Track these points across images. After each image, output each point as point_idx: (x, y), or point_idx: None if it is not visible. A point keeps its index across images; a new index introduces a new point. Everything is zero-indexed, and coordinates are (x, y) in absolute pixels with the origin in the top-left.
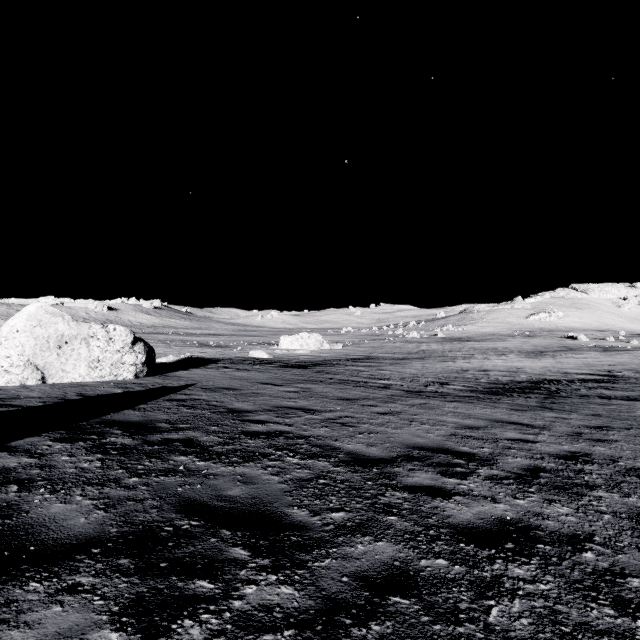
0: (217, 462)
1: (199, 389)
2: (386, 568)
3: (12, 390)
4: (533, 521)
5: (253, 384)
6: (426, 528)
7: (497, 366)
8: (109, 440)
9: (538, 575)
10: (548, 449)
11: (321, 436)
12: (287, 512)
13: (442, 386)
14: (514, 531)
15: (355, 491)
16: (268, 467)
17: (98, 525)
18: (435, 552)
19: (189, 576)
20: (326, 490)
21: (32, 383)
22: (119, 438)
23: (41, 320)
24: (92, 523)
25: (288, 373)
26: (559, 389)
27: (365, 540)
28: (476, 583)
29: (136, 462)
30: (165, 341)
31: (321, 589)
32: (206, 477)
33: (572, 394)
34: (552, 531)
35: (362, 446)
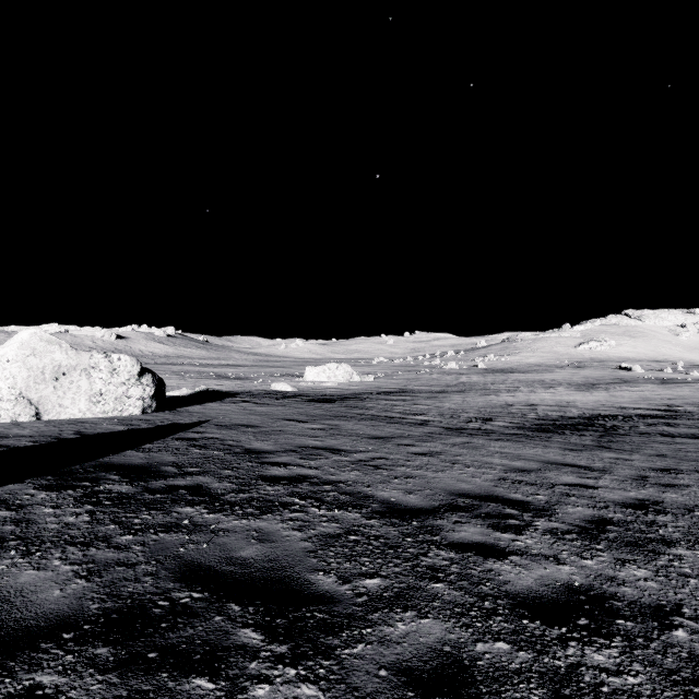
0: (229, 514)
1: (213, 426)
2: (434, 656)
3: (1, 428)
4: (607, 588)
5: (275, 420)
6: (480, 599)
7: (545, 400)
8: (103, 487)
9: (623, 663)
10: (612, 496)
11: (351, 481)
12: (311, 579)
13: (485, 422)
14: (586, 601)
15: (392, 550)
16: (289, 520)
17: (75, 599)
18: (493, 632)
19: (184, 672)
20: (358, 549)
21: (25, 420)
22: (116, 485)
23: (35, 348)
24: (68, 597)
25: (314, 408)
26: (616, 426)
27: (406, 616)
28: (548, 676)
29: (132, 515)
30: (179, 372)
31: (353, 688)
32: (215, 533)
33: (631, 431)
34: (631, 601)
35: (399, 493)
